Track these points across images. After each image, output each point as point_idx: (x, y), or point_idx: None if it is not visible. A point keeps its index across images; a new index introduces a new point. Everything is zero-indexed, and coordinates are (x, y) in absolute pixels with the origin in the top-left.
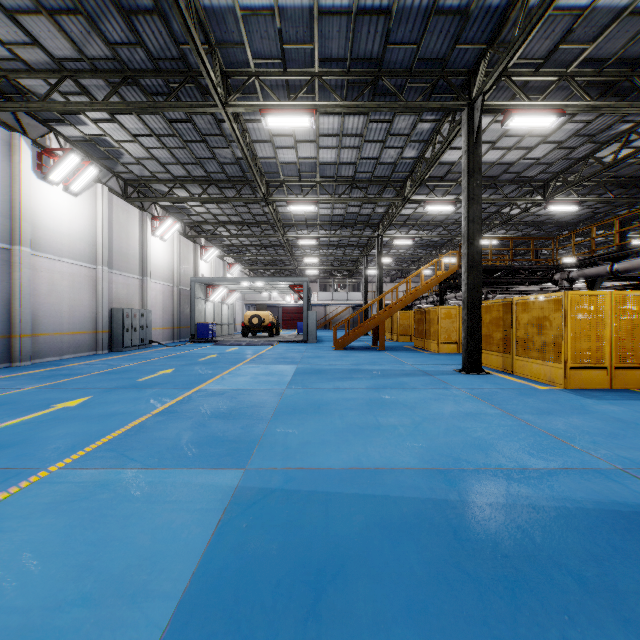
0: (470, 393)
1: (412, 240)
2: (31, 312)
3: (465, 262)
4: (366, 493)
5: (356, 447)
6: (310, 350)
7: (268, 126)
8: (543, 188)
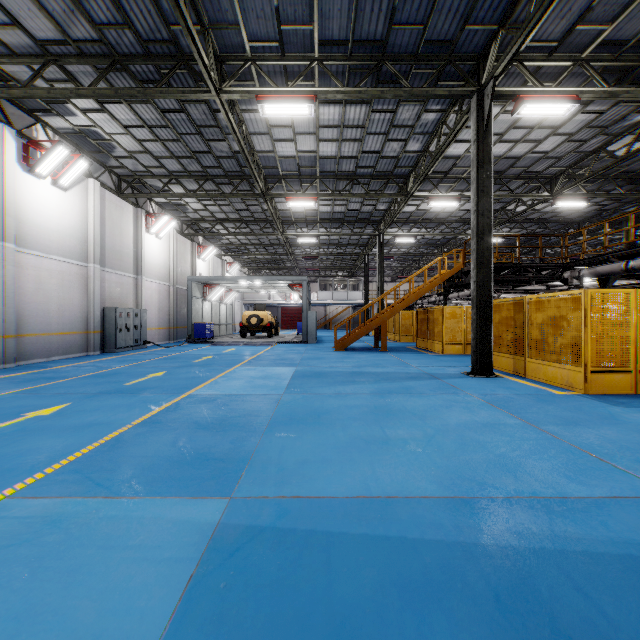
0: (483, 399)
1: (414, 238)
2: (16, 311)
3: (474, 258)
4: (377, 533)
5: (362, 467)
6: (310, 351)
7: (265, 114)
8: (550, 183)
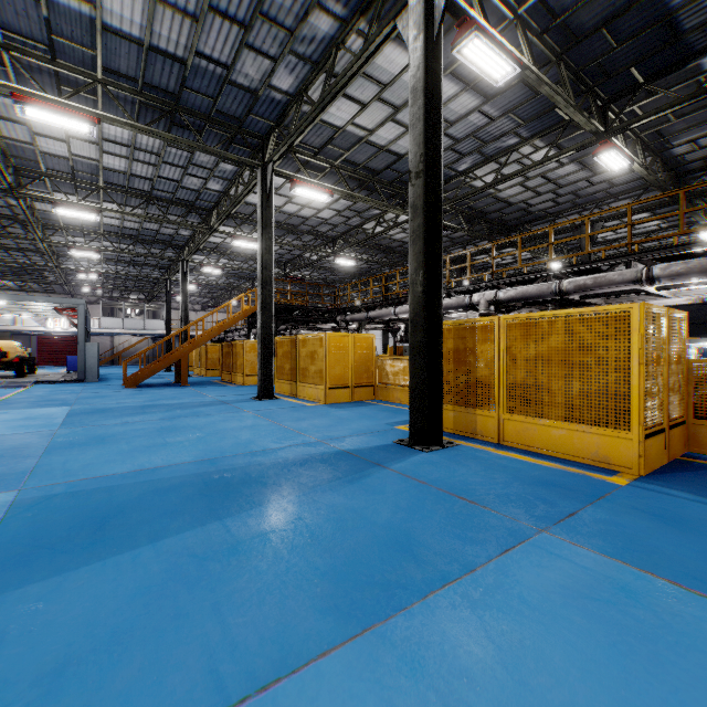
0: (255, 413)
1: (222, 270)
2: None
3: (260, 303)
4: (146, 480)
5: (141, 459)
6: (90, 390)
7: (26, 115)
8: (333, 243)
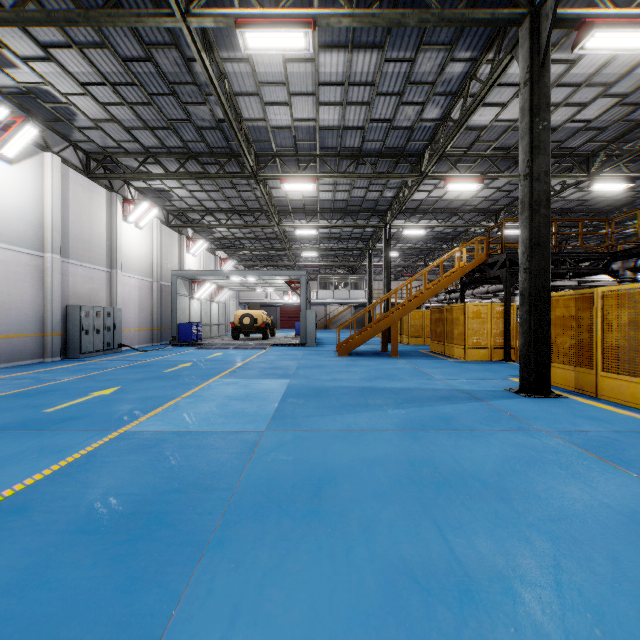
0: (575, 444)
1: (424, 230)
2: None
3: (525, 238)
4: None
5: None
6: (308, 356)
7: (248, 50)
8: (587, 162)
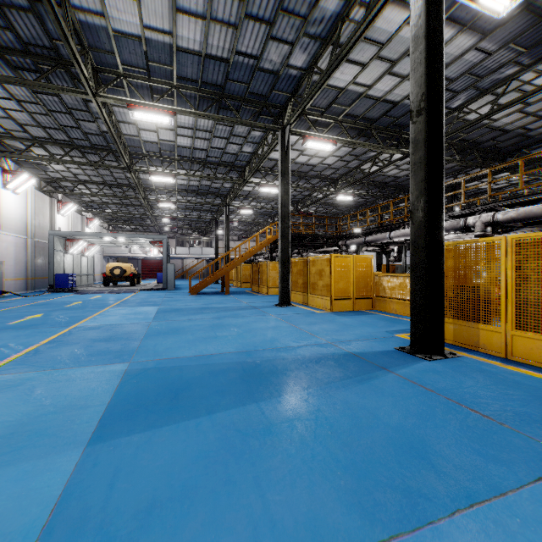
0: (277, 317)
1: (252, 210)
2: None
3: (280, 233)
4: (204, 363)
5: (201, 347)
6: (169, 295)
7: (134, 117)
8: (335, 183)
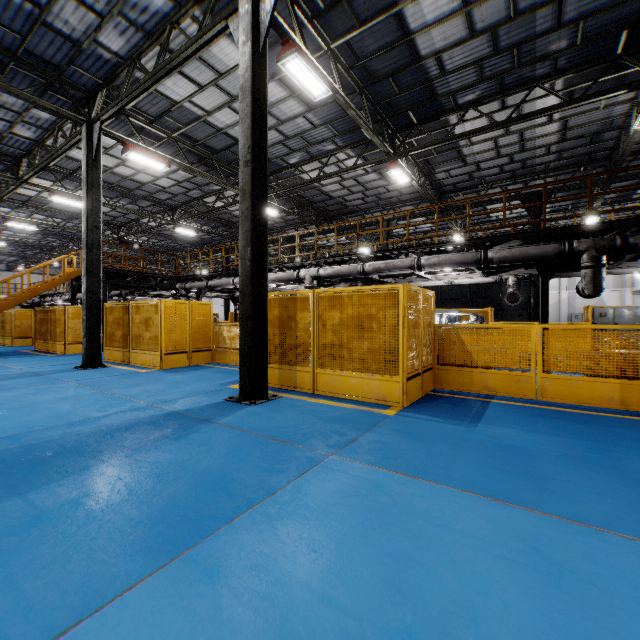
0: (78, 383)
1: (37, 226)
2: None
3: (85, 266)
4: None
5: None
6: None
7: None
8: (172, 212)
